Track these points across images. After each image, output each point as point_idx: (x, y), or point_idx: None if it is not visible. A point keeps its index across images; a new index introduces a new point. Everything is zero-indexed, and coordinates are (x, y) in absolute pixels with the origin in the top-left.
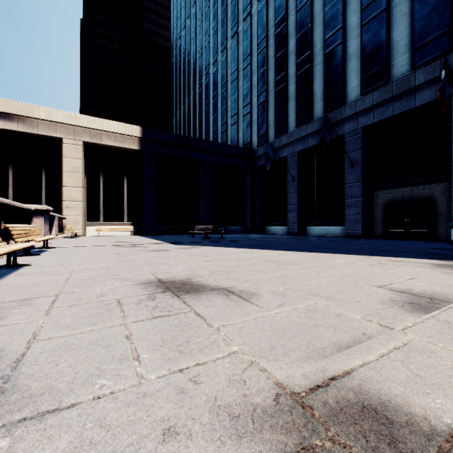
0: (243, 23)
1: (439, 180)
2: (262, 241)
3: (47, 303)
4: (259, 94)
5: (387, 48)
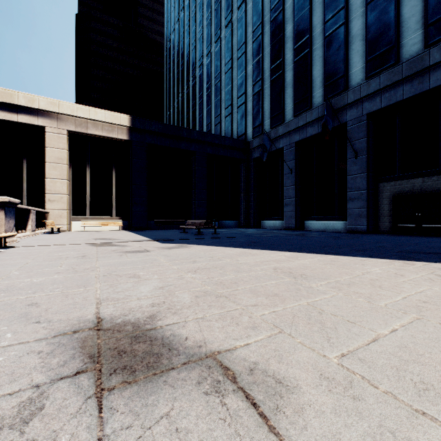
0: (238, 11)
1: None
2: (259, 237)
3: None
4: (254, 83)
5: (396, 26)
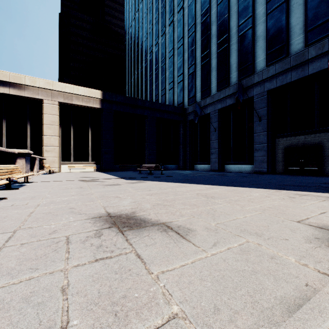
0: (178, 14)
1: (327, 130)
2: (192, 176)
3: (2, 241)
4: (189, 67)
5: (286, 30)
